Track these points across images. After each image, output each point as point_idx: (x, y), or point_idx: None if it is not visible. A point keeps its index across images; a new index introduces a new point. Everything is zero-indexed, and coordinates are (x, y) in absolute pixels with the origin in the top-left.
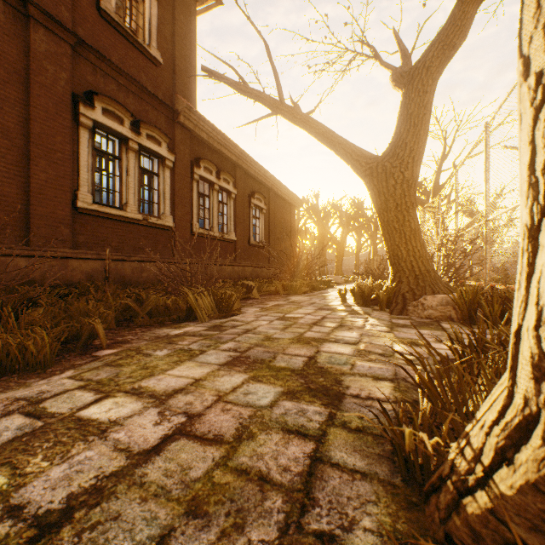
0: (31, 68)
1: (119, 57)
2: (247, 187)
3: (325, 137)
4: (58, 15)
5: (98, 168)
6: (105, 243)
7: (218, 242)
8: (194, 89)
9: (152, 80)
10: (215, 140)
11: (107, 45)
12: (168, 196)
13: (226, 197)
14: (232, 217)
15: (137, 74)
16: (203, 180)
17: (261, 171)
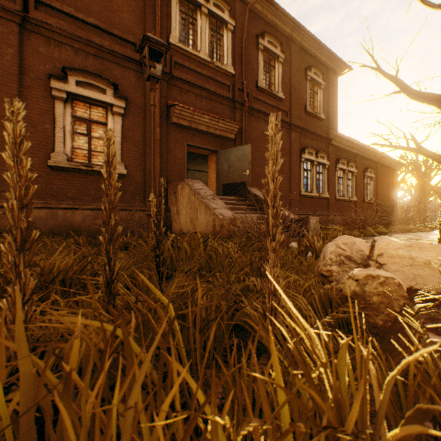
0: (291, 147)
1: (310, 126)
2: (362, 166)
3: (433, 158)
4: (296, 123)
5: (304, 177)
6: (306, 208)
7: (346, 202)
8: (336, 123)
9: (320, 129)
10: (346, 146)
11: (307, 124)
12: (325, 182)
13: (350, 176)
14: (353, 187)
15: (315, 130)
16: (339, 169)
17: (372, 154)
